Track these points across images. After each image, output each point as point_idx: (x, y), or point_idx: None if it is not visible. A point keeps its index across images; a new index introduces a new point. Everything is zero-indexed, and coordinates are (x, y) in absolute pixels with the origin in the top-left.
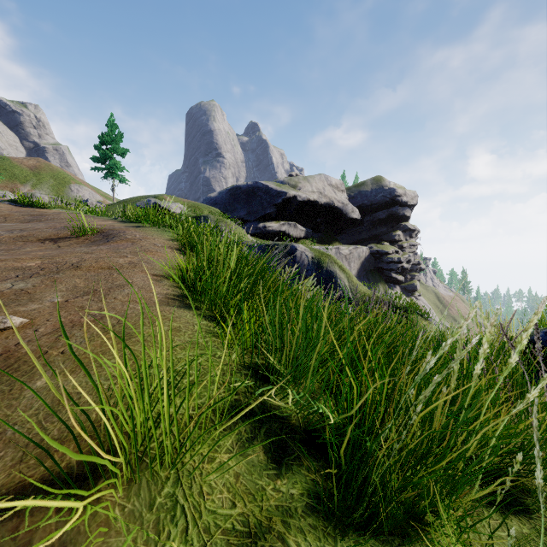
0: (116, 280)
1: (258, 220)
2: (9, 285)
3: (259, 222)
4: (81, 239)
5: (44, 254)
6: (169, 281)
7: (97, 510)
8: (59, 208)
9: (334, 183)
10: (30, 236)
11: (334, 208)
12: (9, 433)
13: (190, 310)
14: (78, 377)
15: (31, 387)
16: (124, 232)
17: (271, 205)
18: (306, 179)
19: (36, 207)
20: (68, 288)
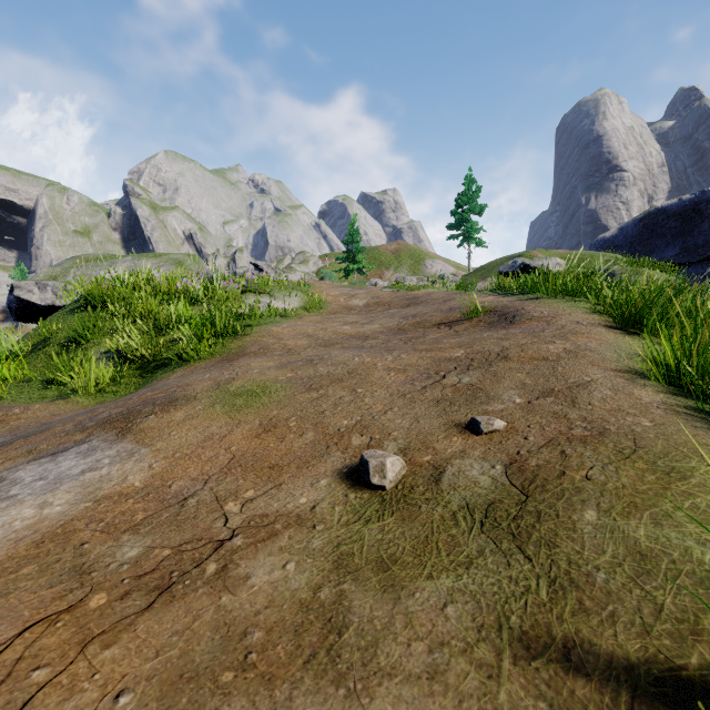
0: (567, 377)
1: (708, 260)
2: (456, 379)
3: (709, 263)
4: (474, 322)
5: (457, 342)
6: (645, 380)
7: None
8: (426, 288)
9: None
10: (424, 322)
11: None
12: (598, 580)
13: None
14: (642, 524)
15: (580, 519)
16: (522, 308)
17: None
18: None
19: (407, 290)
20: (516, 385)
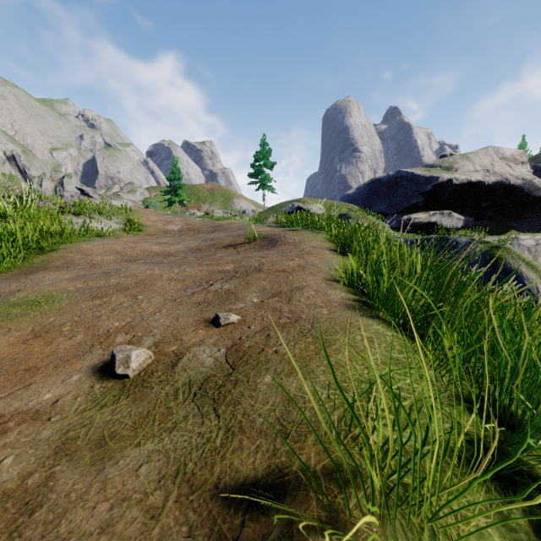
0: (293, 283)
1: (401, 213)
2: (220, 286)
3: (402, 215)
4: (252, 245)
5: (232, 259)
6: (338, 284)
7: (356, 538)
8: (229, 219)
9: (509, 155)
10: (218, 244)
11: (509, 188)
12: (258, 423)
13: (372, 318)
14: (296, 379)
15: (261, 382)
16: (284, 236)
17: (417, 194)
18: (465, 156)
19: (215, 220)
20: (259, 289)
